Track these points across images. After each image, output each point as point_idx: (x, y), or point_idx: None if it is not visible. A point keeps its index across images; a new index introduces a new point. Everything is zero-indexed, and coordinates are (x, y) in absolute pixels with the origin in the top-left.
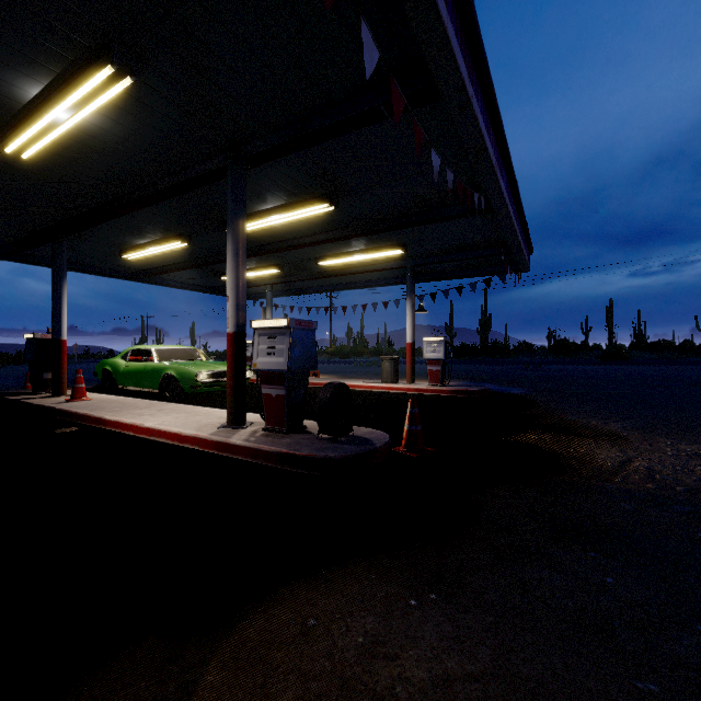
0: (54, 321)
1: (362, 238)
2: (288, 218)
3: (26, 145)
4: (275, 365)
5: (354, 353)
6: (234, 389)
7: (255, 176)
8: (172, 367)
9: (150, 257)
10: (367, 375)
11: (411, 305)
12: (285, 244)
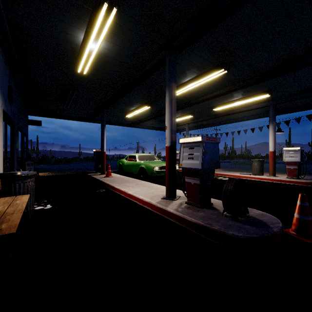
0: (101, 144)
1: (241, 90)
2: (198, 84)
3: (84, 67)
4: (193, 165)
5: (229, 157)
6: (170, 177)
7: (181, 61)
8: (143, 163)
9: (136, 116)
10: (239, 169)
11: (273, 128)
12: (195, 101)
